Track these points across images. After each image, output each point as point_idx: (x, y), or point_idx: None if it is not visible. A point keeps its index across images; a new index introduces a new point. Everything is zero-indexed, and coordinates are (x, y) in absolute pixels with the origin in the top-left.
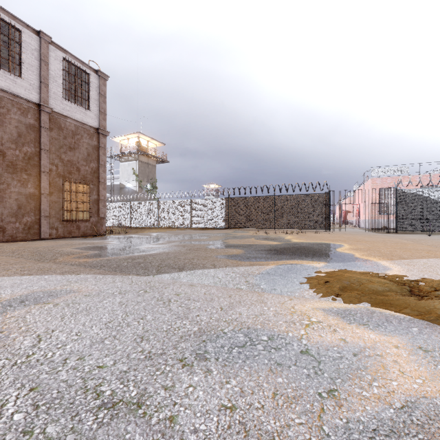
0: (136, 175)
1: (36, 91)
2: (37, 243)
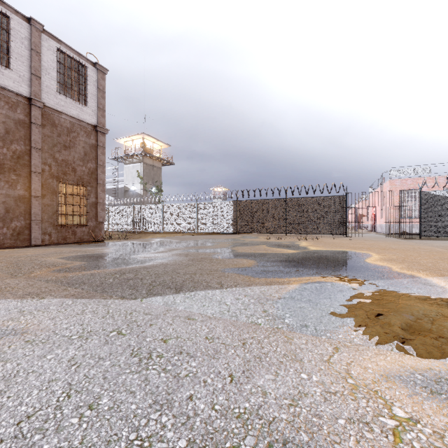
0: (141, 178)
1: (26, 83)
2: (23, 251)
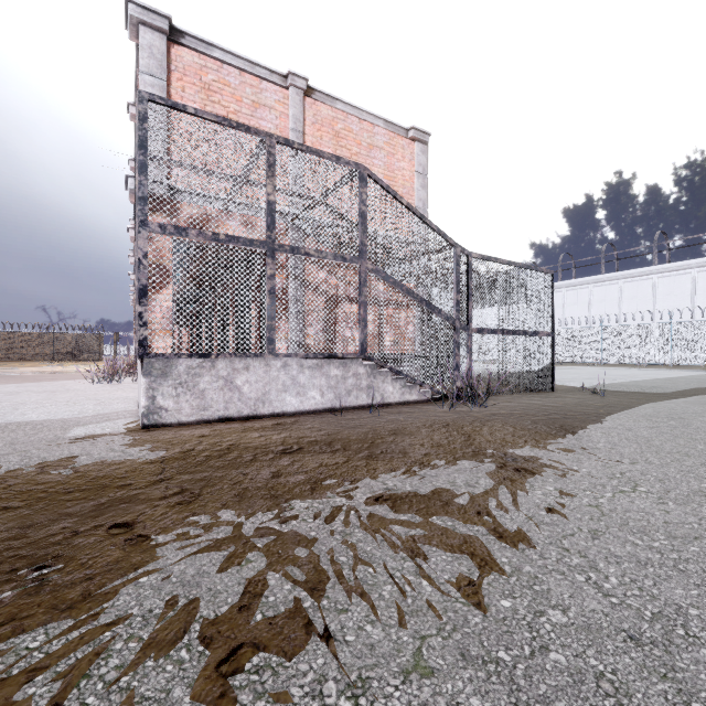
0: None
1: None
2: None
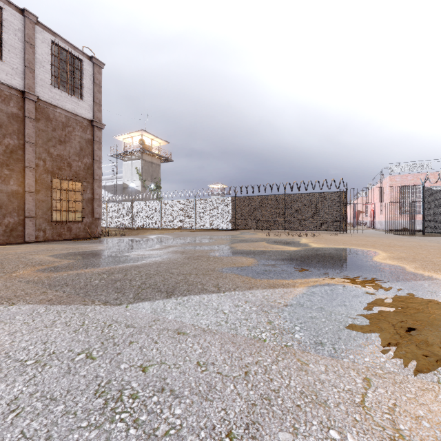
0: (139, 174)
1: (19, 76)
2: (14, 248)
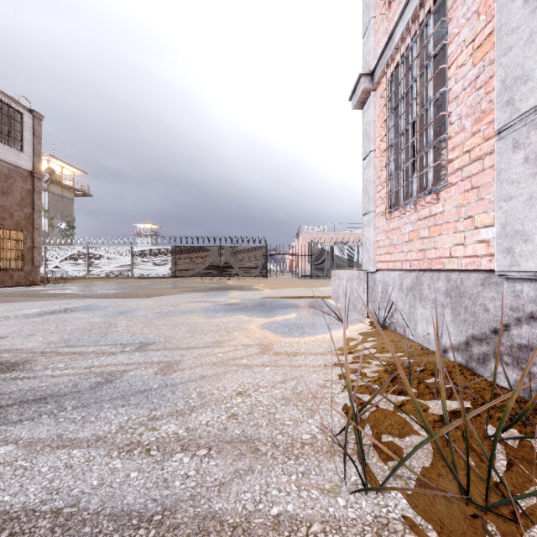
0: (45, 210)
1: None
2: None
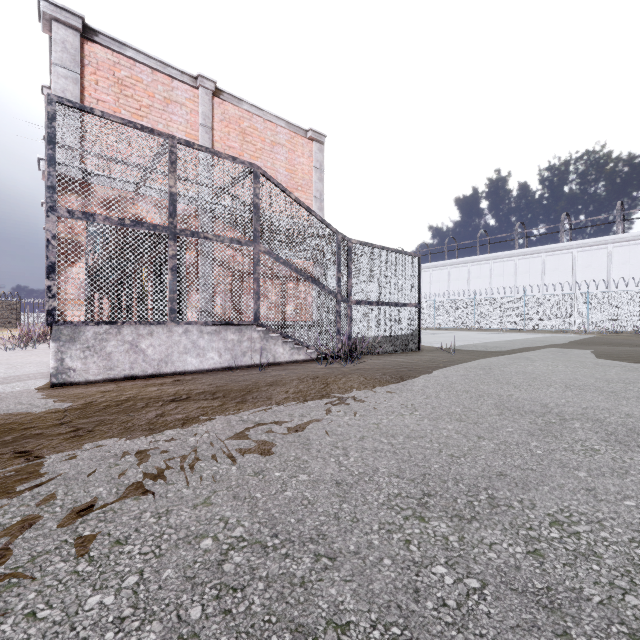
0: None
1: None
2: None
